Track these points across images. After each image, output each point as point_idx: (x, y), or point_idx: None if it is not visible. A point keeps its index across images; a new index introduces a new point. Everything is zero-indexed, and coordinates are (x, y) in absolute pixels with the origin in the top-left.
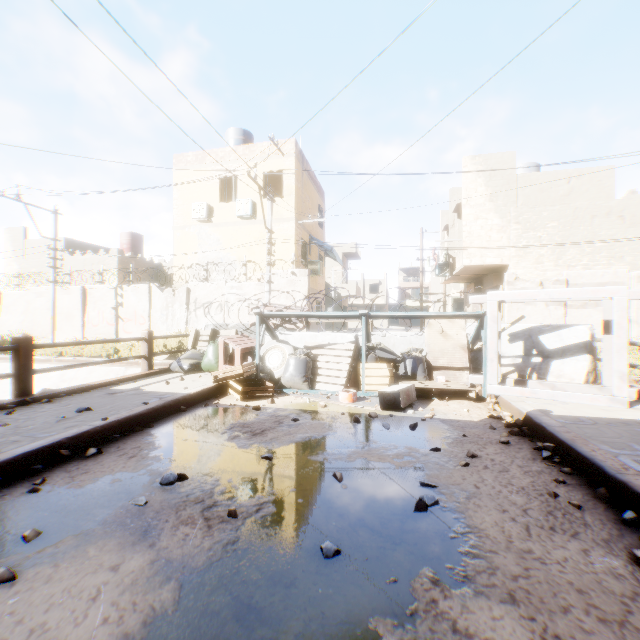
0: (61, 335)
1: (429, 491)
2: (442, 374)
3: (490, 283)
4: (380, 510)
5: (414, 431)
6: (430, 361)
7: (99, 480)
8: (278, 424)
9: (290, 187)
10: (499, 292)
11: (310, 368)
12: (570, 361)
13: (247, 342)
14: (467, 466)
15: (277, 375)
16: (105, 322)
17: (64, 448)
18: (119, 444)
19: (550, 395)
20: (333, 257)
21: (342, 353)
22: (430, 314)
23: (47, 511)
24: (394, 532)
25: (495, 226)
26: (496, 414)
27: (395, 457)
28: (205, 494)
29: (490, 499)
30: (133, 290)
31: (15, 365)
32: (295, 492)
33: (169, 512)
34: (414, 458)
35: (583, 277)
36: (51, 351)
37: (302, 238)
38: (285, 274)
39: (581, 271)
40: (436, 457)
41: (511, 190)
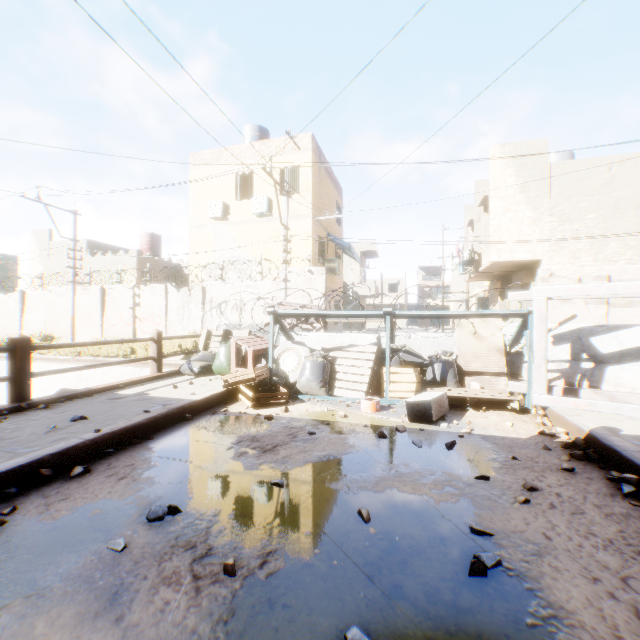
0: (81, 335)
1: (484, 541)
2: (475, 380)
3: (520, 280)
4: (422, 571)
5: (451, 451)
6: (461, 365)
7: (77, 510)
8: (292, 438)
9: (307, 183)
10: (548, 287)
11: (328, 372)
12: (630, 367)
13: (261, 343)
14: (527, 503)
15: (292, 379)
16: (123, 322)
17: (46, 466)
18: (111, 460)
19: (612, 408)
20: (351, 255)
21: (363, 356)
22: (464, 313)
23: (4, 555)
24: (446, 611)
25: (526, 219)
26: (546, 430)
27: (433, 487)
28: (198, 536)
29: (570, 558)
30: (150, 290)
31: (11, 368)
32: (310, 536)
33: (150, 563)
34: (457, 489)
35: (627, 273)
36: (70, 351)
37: (319, 235)
38: (302, 272)
39: (625, 266)
40: (484, 488)
41: (544, 180)
